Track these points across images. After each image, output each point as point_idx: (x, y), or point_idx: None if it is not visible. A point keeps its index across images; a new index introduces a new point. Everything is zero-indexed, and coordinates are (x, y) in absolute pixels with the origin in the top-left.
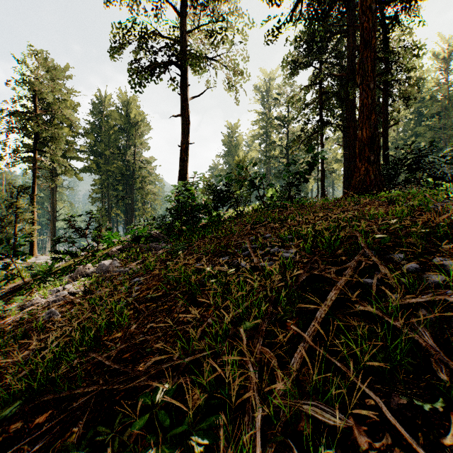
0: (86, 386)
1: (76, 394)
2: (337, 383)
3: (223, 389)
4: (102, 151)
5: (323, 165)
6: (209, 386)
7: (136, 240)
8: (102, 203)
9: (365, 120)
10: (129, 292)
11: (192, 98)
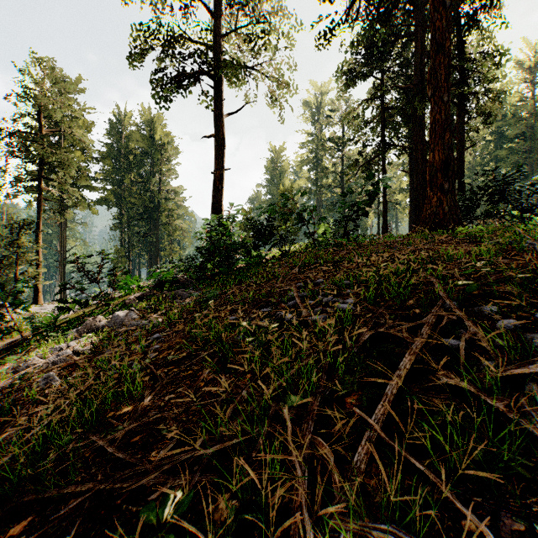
0: (81, 481)
1: (67, 493)
2: (422, 499)
3: (259, 497)
4: (121, 180)
5: (385, 195)
6: (240, 489)
7: (160, 286)
8: (122, 241)
9: (438, 140)
10: (147, 352)
11: (227, 114)
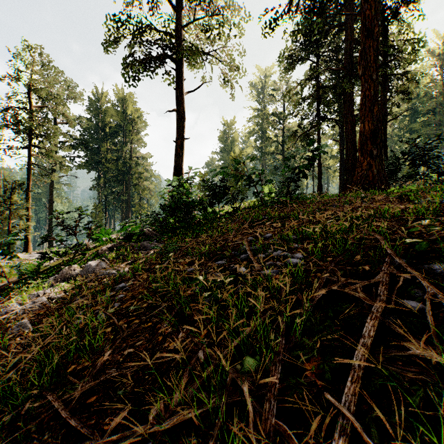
0: None
1: None
2: None
3: None
4: (98, 148)
5: (320, 160)
6: None
7: (128, 238)
8: (99, 199)
9: (367, 113)
10: (112, 301)
11: (187, 92)
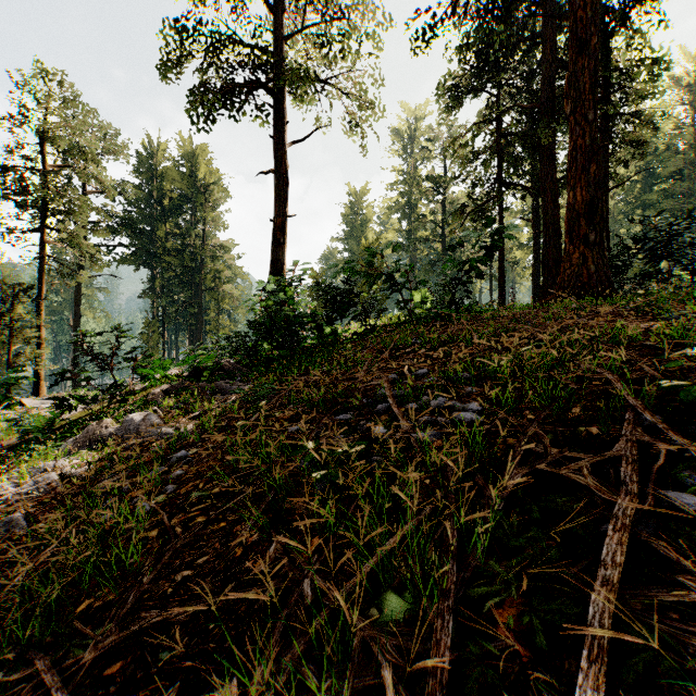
0: None
1: None
2: None
3: None
4: (152, 231)
5: (502, 251)
6: None
7: (196, 374)
8: (154, 312)
9: (580, 174)
10: (164, 481)
11: (292, 142)
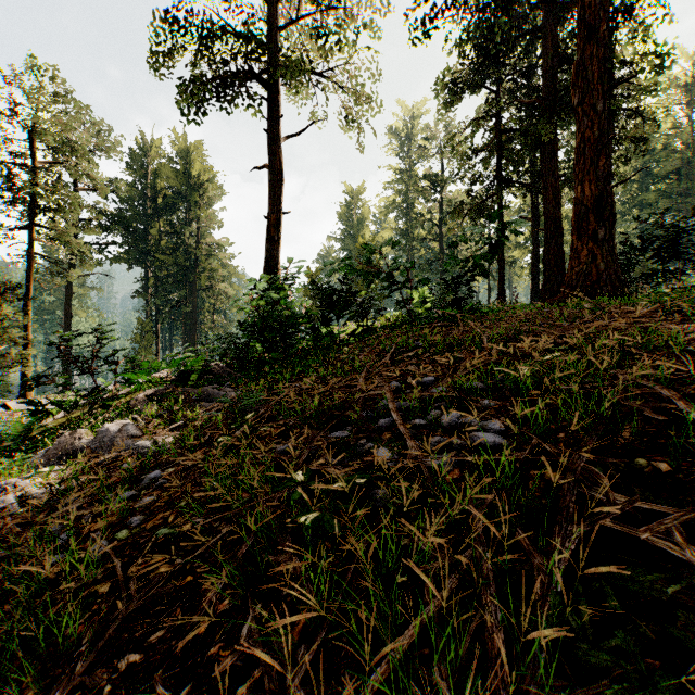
0: None
1: None
2: None
3: None
4: (146, 229)
5: (501, 250)
6: None
7: (183, 378)
8: (147, 312)
9: (588, 167)
10: (131, 510)
11: (286, 137)
